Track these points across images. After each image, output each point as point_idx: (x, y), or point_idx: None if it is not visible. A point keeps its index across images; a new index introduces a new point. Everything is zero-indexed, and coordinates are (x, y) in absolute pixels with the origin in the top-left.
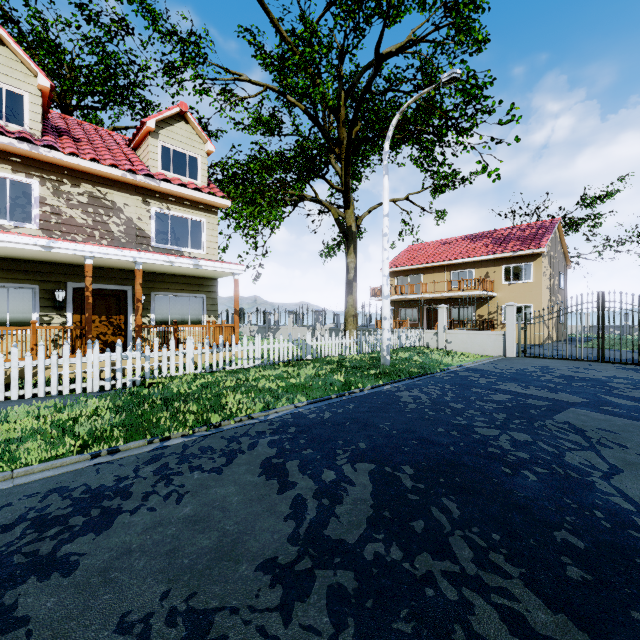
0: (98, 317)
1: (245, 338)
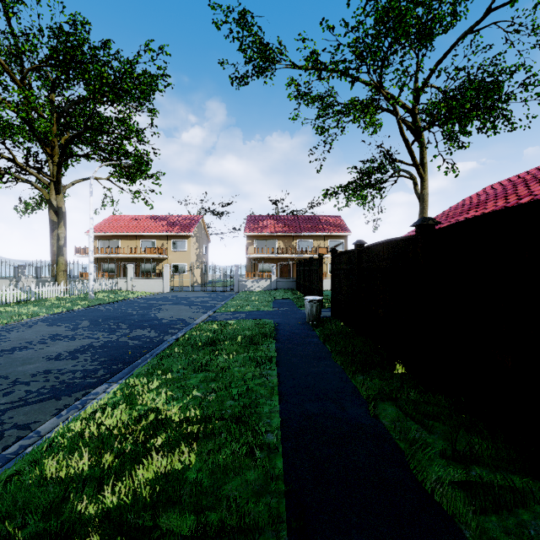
0: None
1: None
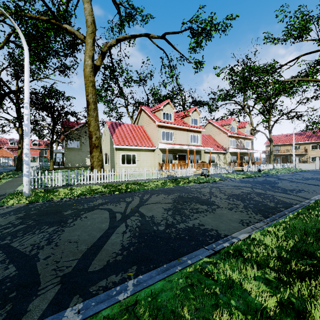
0: (240, 161)
1: (268, 164)
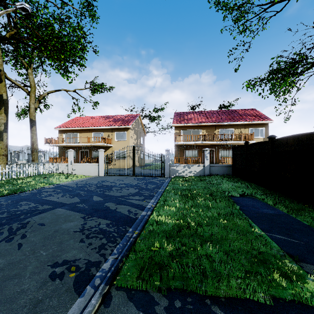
0: None
1: None
